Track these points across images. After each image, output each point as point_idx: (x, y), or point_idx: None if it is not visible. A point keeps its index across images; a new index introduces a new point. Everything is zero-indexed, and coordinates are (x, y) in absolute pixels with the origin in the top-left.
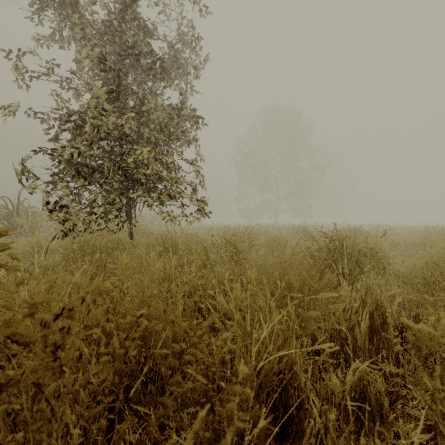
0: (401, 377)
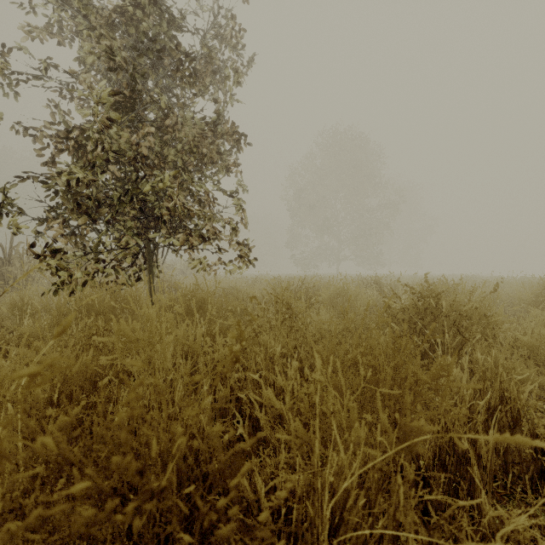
0: (544, 509)
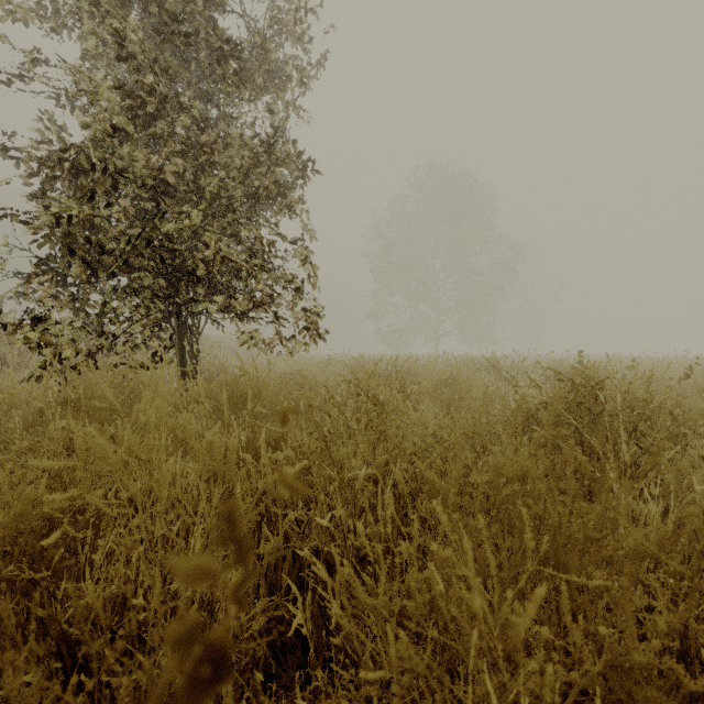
0: None
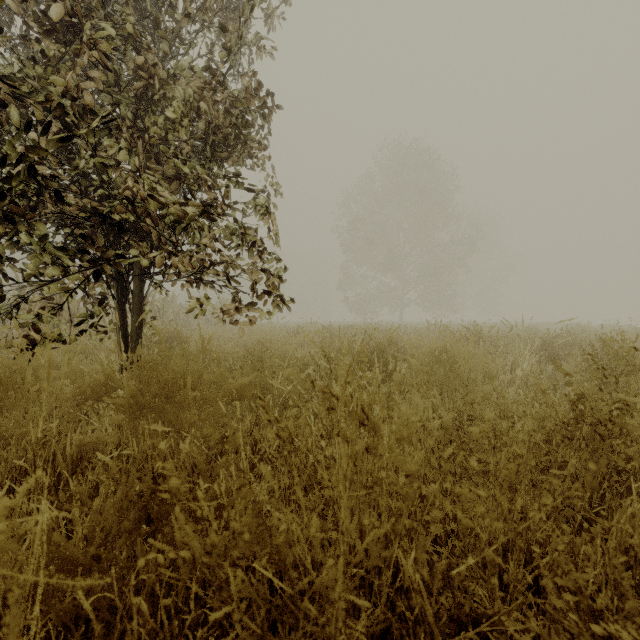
0: None
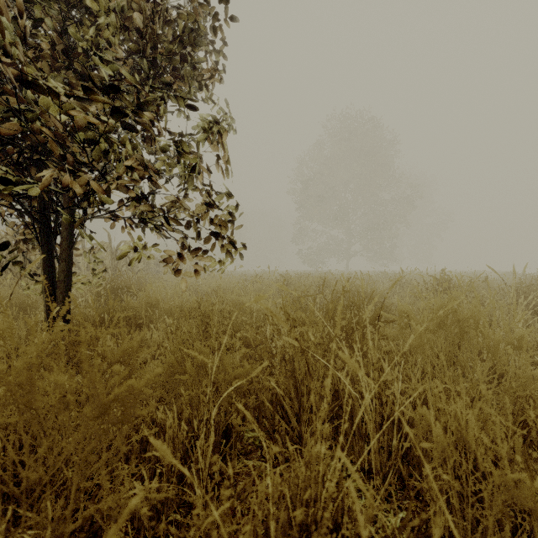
0: None
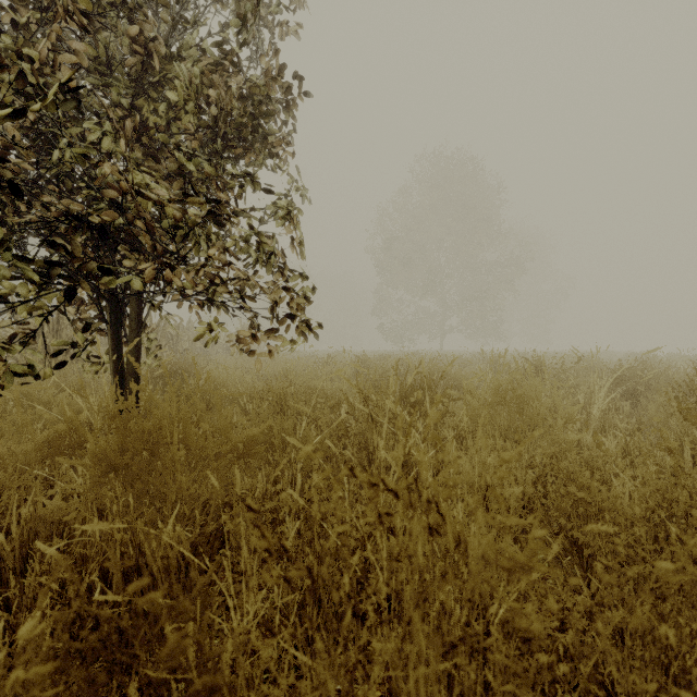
0: None
